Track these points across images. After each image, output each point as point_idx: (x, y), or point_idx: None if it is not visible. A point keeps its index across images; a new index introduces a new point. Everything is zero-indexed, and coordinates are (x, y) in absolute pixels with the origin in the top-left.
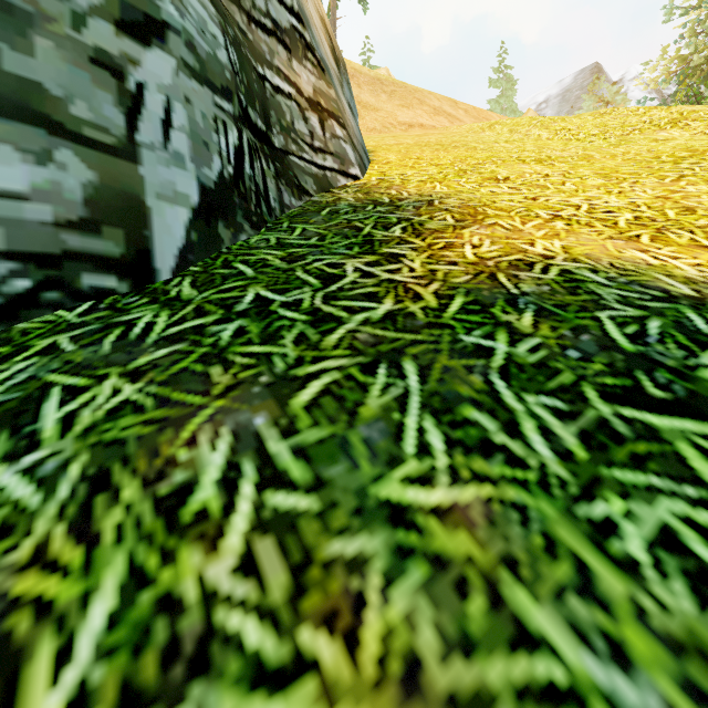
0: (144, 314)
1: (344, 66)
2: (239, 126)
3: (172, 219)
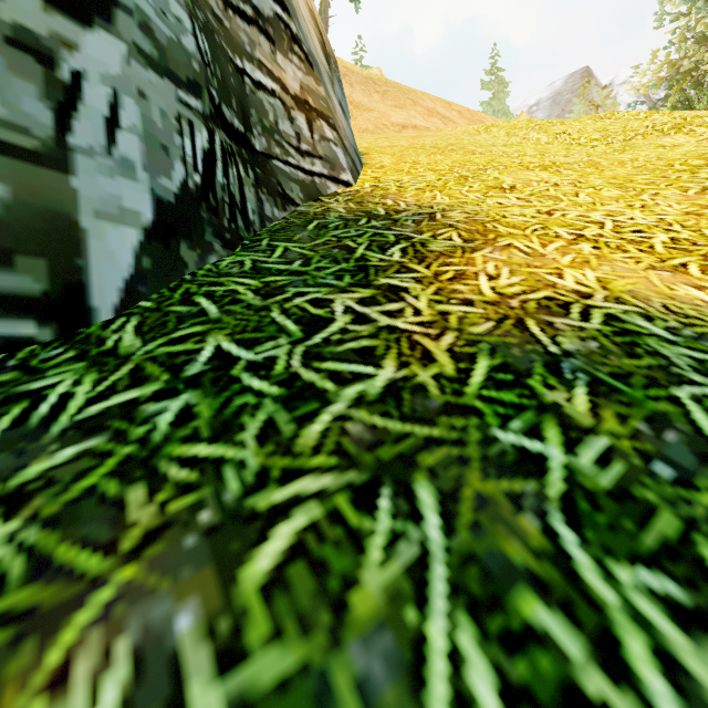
0: (61, 379)
1: (335, 63)
2: (210, 126)
3: (115, 243)
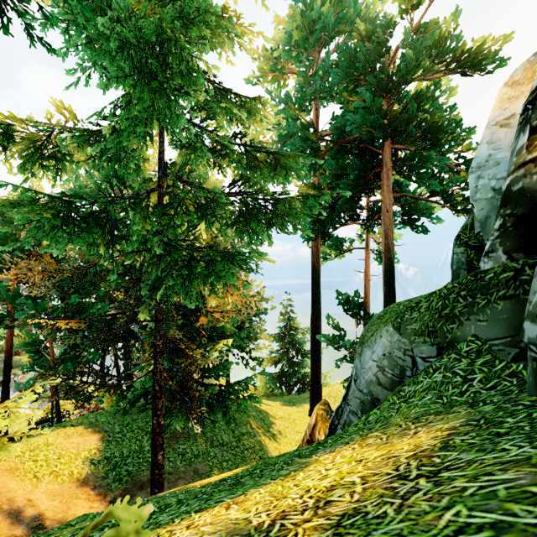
0: None
1: None
2: None
3: None
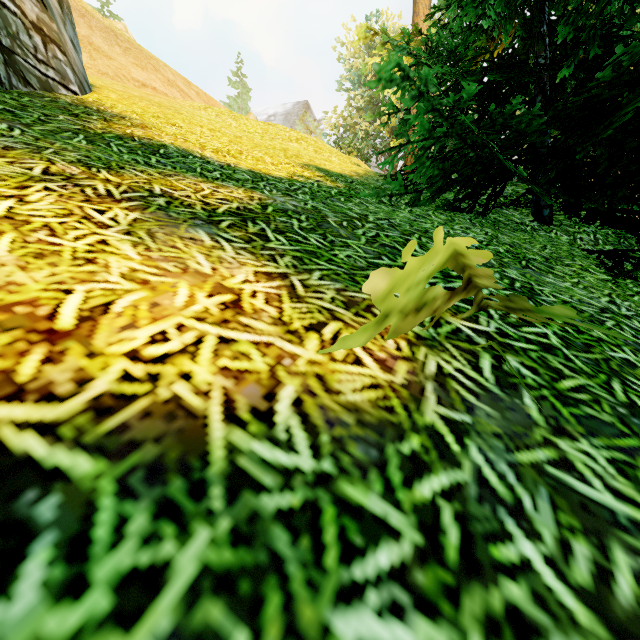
0: None
1: (69, 8)
2: None
3: None
